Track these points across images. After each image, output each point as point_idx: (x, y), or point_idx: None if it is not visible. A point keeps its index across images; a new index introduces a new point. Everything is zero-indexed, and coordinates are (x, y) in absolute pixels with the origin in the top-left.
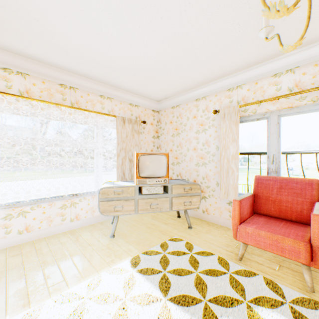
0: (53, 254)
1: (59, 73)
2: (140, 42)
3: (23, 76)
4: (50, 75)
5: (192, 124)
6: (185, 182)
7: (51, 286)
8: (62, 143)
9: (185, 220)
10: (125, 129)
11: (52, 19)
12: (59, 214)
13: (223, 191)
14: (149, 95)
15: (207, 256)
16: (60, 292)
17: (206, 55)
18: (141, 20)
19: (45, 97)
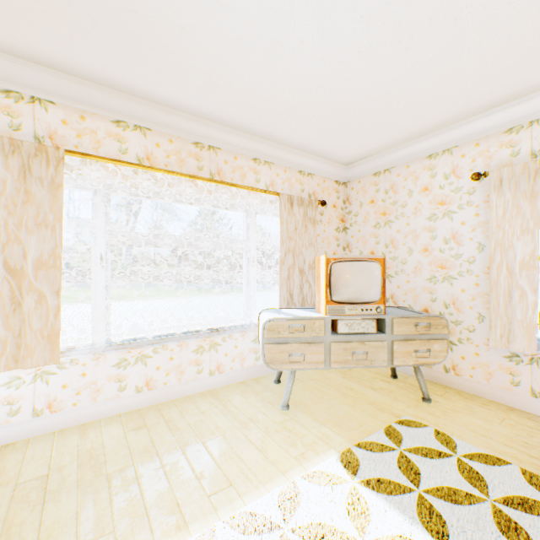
0: (196, 433)
1: (194, 124)
2: (353, 48)
3: (143, 132)
4: (180, 127)
5: (419, 203)
6: (412, 312)
7: (212, 494)
8: (197, 243)
9: (409, 384)
10: (294, 216)
11: (207, 23)
12: (192, 362)
13: (497, 332)
14: (334, 155)
15: (492, 466)
16: (231, 508)
17: (477, 62)
18: (370, 1)
19: (173, 165)
